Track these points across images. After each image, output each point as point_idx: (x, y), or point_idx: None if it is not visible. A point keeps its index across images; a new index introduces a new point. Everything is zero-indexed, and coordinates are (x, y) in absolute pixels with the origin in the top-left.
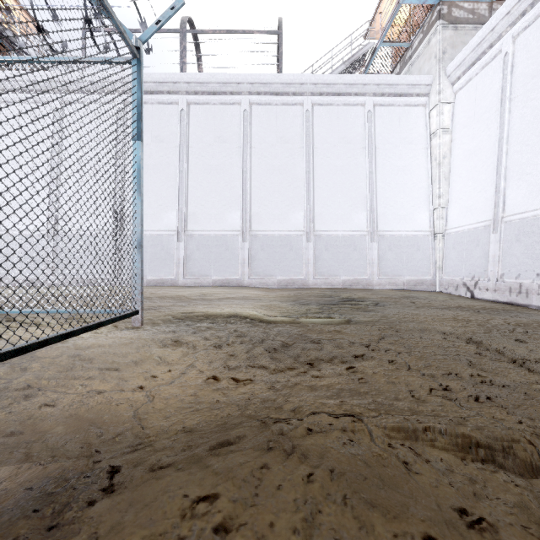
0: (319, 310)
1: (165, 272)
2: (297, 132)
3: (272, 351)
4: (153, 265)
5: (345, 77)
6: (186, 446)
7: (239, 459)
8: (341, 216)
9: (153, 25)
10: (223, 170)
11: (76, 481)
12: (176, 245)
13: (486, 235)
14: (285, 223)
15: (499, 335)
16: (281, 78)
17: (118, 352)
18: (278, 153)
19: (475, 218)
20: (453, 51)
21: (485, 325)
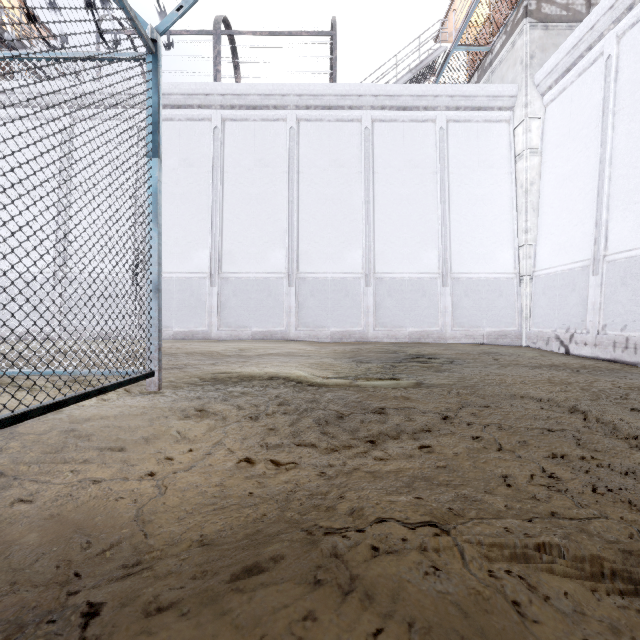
0: (381, 369)
1: (195, 323)
2: (354, 154)
3: (324, 424)
4: (181, 314)
5: (412, 87)
6: (198, 572)
7: (272, 600)
8: (407, 255)
9: (174, 12)
10: (264, 200)
11: (34, 630)
12: (209, 291)
13: (584, 278)
14: (340, 263)
15: (611, 402)
16: (335, 89)
17: (125, 425)
18: (331, 180)
19: (570, 258)
20: (543, 56)
21: (590, 389)
